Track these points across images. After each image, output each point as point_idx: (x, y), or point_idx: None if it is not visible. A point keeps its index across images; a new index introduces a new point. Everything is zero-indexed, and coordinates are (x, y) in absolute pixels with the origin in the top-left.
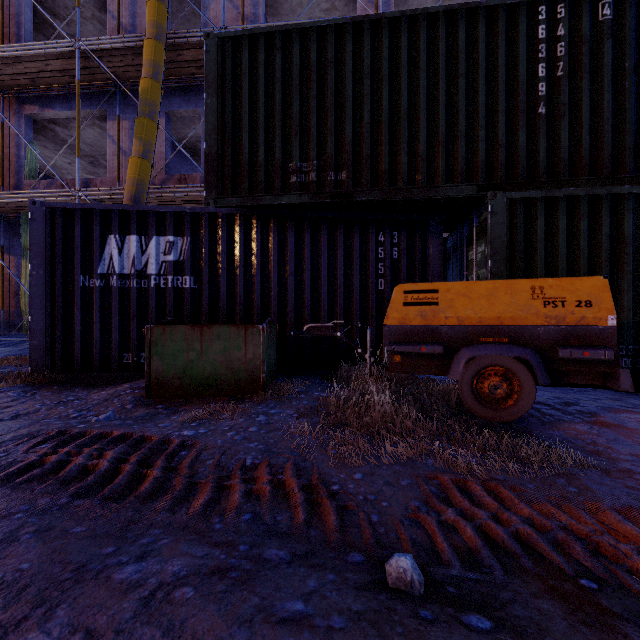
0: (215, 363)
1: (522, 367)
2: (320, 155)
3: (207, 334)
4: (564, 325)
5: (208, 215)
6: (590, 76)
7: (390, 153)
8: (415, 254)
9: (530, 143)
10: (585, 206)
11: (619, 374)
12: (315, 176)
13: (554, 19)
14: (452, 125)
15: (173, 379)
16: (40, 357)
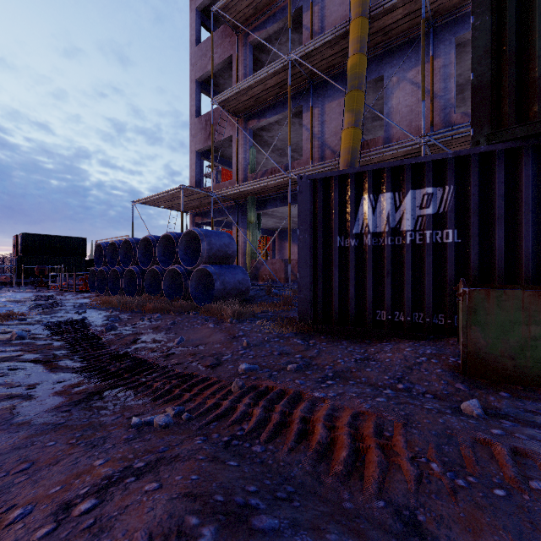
0: None
1: None
2: None
3: None
4: None
5: (477, 156)
6: None
7: None
8: None
9: None
10: None
11: None
12: None
13: None
14: None
15: (502, 357)
16: (305, 308)
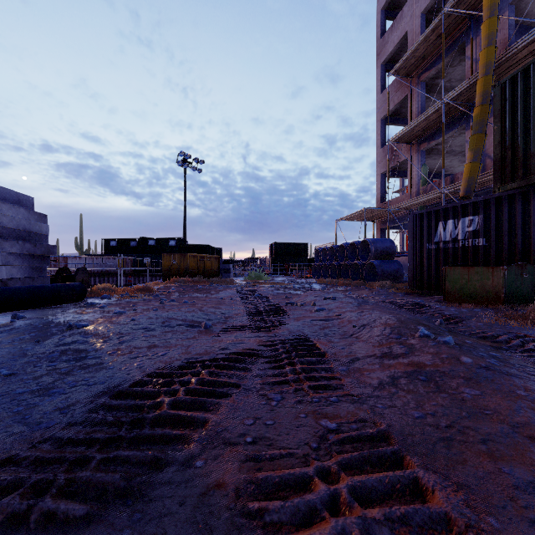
0: (475, 286)
1: None
2: None
3: (471, 271)
4: None
5: (494, 199)
6: None
7: None
8: None
9: None
10: None
11: None
12: None
13: None
14: None
15: (454, 293)
16: (411, 281)
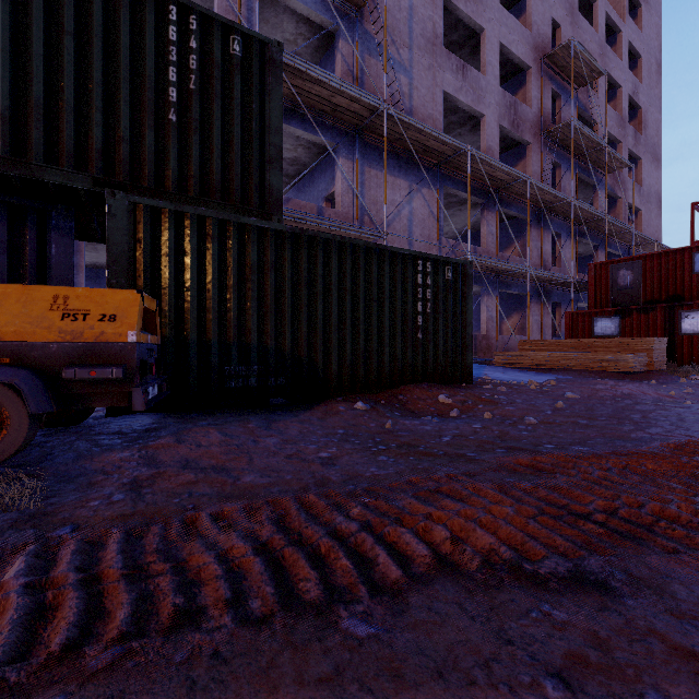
0: None
1: (10, 394)
2: None
3: None
4: (83, 341)
5: None
6: (222, 103)
7: None
8: (25, 252)
9: (161, 148)
10: (216, 229)
11: (133, 393)
12: None
13: (187, 27)
14: (56, 91)
15: None
16: None
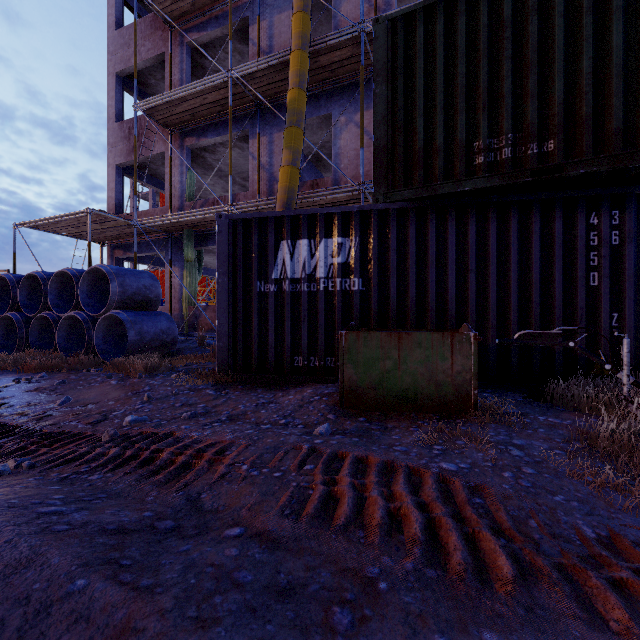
0: (415, 374)
1: None
2: (516, 126)
3: (405, 341)
4: None
5: (377, 212)
6: None
7: (624, 106)
8: None
9: None
10: None
11: None
12: (510, 152)
13: None
14: None
15: (367, 389)
16: (225, 358)
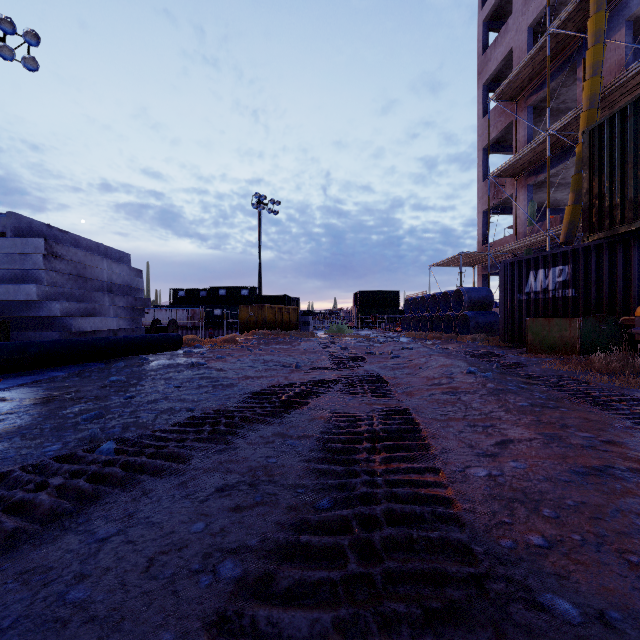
0: (555, 338)
1: None
2: None
3: (551, 323)
4: None
5: (583, 248)
6: None
7: None
8: None
9: None
10: None
11: None
12: None
13: None
14: None
15: (537, 344)
16: (502, 334)
